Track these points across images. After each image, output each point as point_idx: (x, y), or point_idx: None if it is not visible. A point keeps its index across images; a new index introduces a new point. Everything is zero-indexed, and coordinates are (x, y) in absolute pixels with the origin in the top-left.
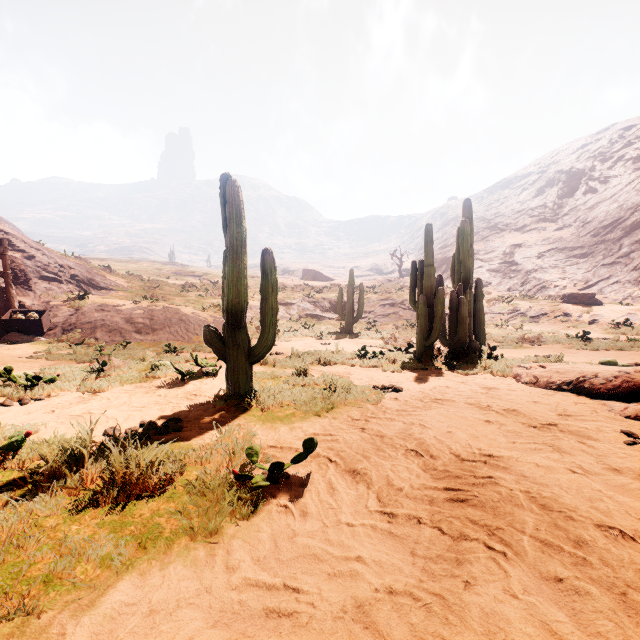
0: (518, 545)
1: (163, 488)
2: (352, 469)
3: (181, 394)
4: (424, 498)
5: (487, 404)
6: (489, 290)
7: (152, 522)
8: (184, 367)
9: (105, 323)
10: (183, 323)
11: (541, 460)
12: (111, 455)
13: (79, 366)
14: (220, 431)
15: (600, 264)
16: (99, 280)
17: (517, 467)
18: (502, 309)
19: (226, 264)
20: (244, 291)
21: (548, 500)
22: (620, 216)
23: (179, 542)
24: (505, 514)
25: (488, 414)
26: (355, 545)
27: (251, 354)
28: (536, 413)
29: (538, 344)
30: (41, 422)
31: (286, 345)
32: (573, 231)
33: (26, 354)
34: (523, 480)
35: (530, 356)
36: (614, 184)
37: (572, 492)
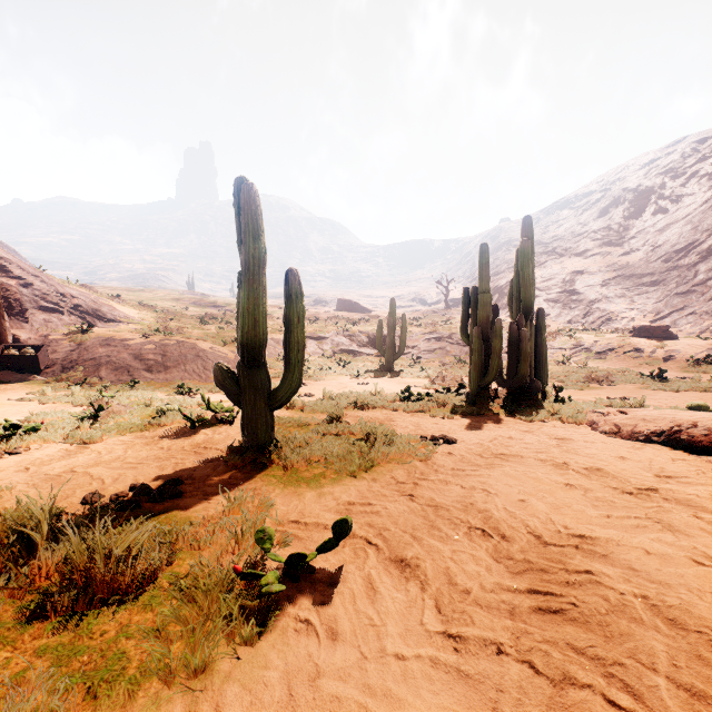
0: (653, 696)
1: (142, 587)
2: (399, 557)
3: (188, 446)
4: (501, 606)
5: (563, 461)
6: (547, 322)
7: (115, 648)
8: (196, 412)
9: (111, 360)
10: (200, 360)
11: (652, 545)
12: (68, 543)
13: (75, 410)
14: (228, 500)
15: (673, 293)
16: (106, 311)
17: (620, 555)
18: (563, 344)
19: (241, 288)
20: (263, 321)
21: (678, 612)
22: (695, 239)
23: (147, 686)
24: (621, 636)
25: (567, 475)
26: (408, 697)
27: (272, 398)
28: (627, 473)
29: (608, 384)
30: (6, 485)
31: (318, 385)
32: (641, 256)
33: (17, 396)
34: (633, 576)
35: (602, 398)
36: (687, 203)
37: (707, 597)
